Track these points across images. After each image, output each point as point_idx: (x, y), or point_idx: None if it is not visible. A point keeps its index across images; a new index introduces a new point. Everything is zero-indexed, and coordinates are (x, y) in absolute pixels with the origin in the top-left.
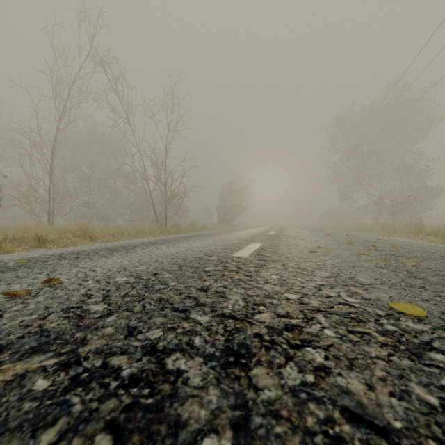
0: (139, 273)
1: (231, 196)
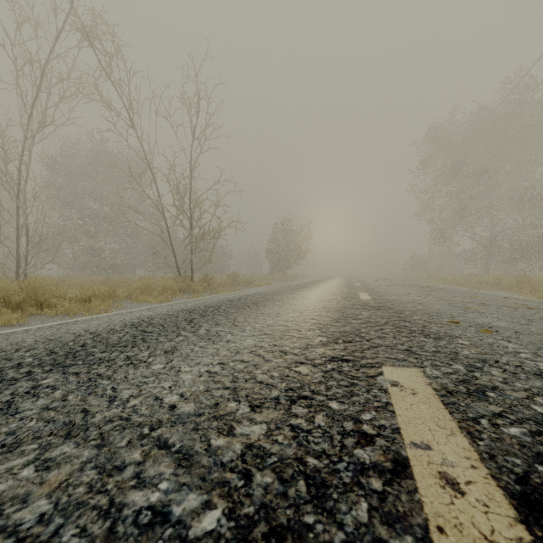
0: None
1: (287, 237)
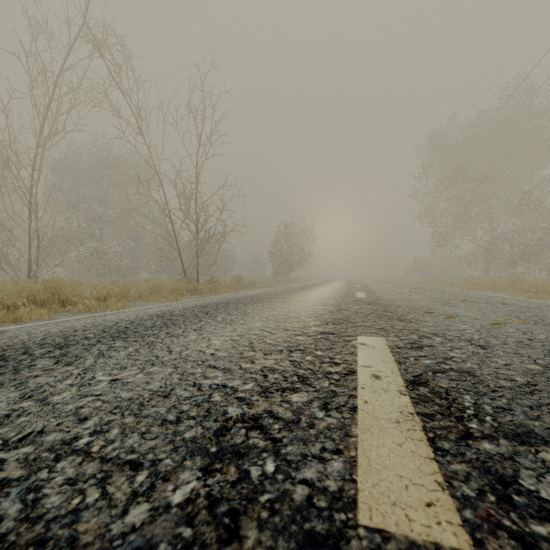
0: None
1: (290, 241)
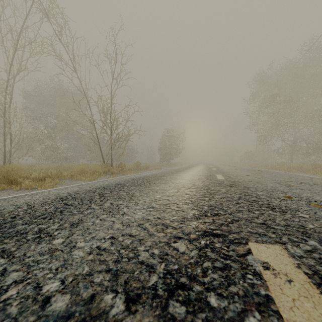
0: None
1: (170, 140)
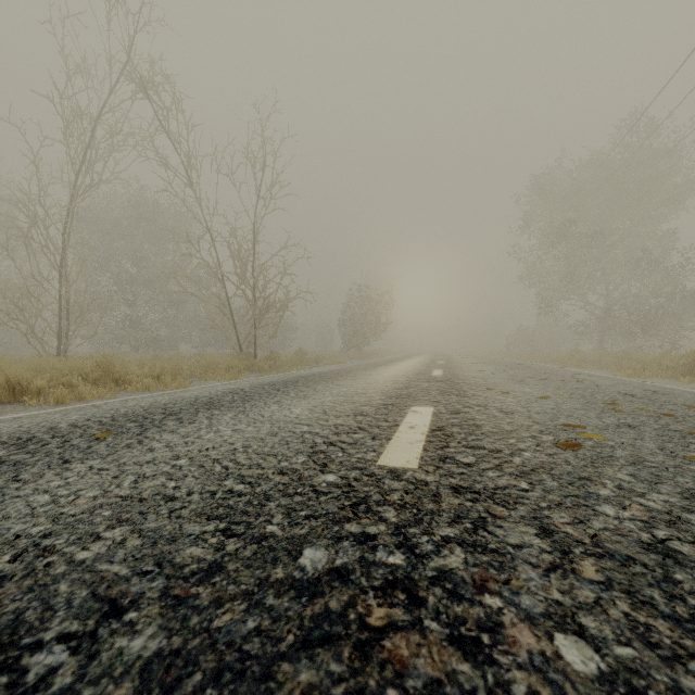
0: (54, 604)
1: (364, 307)
